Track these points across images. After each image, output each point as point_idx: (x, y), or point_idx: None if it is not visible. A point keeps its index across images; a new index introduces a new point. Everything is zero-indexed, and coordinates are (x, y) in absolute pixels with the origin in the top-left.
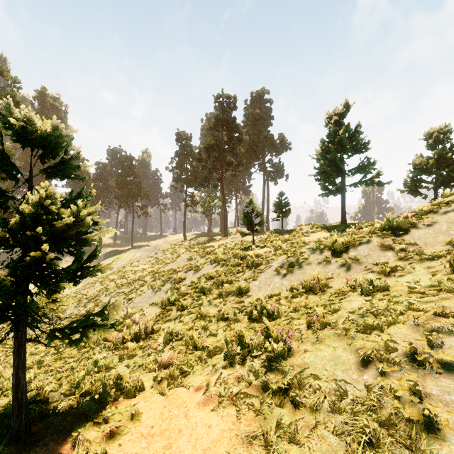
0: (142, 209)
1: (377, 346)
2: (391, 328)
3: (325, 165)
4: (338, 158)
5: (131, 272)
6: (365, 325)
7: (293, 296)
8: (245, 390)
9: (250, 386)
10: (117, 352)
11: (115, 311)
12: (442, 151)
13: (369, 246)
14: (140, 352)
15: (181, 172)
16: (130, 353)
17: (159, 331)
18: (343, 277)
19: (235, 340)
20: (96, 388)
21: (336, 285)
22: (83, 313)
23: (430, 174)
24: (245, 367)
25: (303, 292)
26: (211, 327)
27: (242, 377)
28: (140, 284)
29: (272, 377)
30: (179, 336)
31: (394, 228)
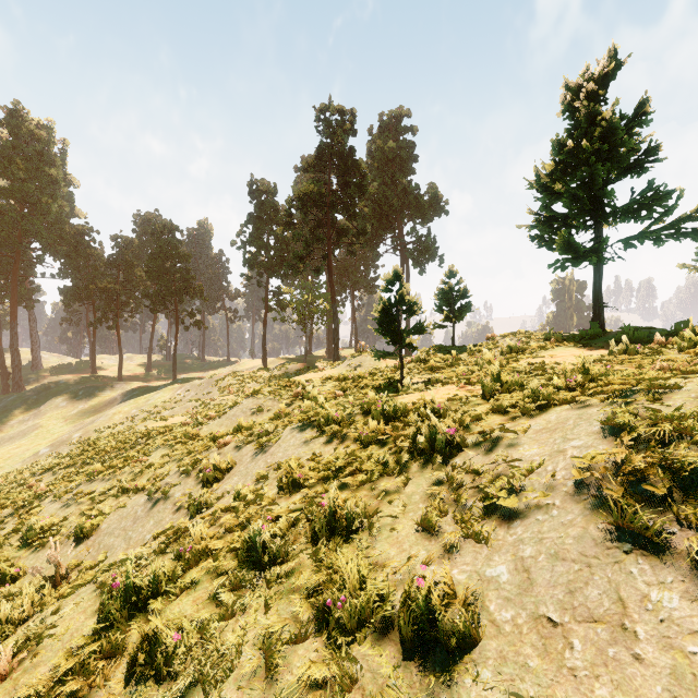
0: (192, 316)
1: None
2: None
3: (568, 195)
4: (602, 174)
5: (143, 433)
6: None
7: None
8: None
9: None
10: None
11: None
12: None
13: None
14: None
15: (257, 249)
16: None
17: None
18: None
19: None
20: None
21: None
22: None
23: None
24: None
25: None
26: None
27: None
28: (134, 471)
29: None
30: None
31: None
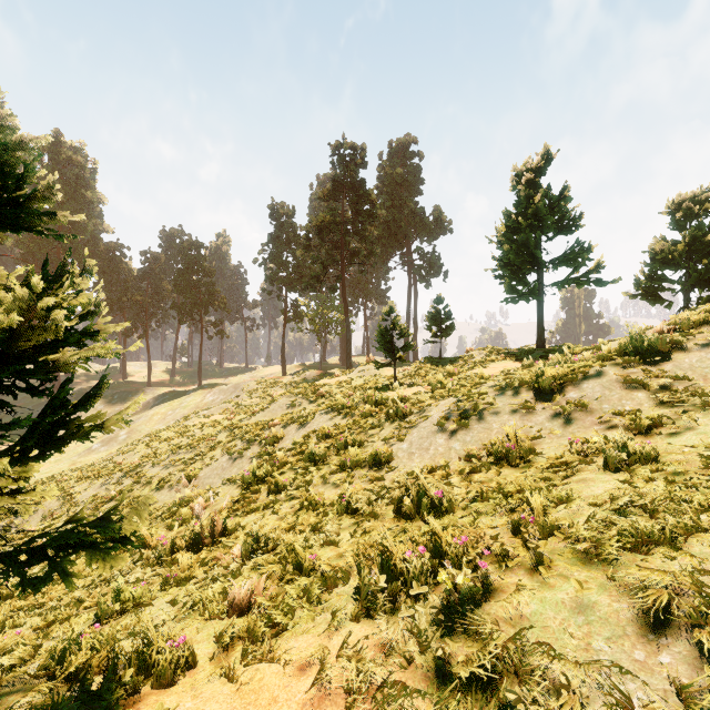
0: (215, 326)
1: (676, 585)
2: (693, 541)
3: (512, 252)
4: (533, 241)
5: (196, 426)
6: (637, 536)
7: (472, 471)
8: (401, 676)
9: (411, 666)
10: (160, 571)
11: (136, 510)
12: (697, 231)
13: (603, 382)
14: (199, 571)
15: (277, 266)
16: (182, 575)
17: (237, 531)
18: (560, 435)
19: (376, 560)
20: (101, 661)
21: (549, 450)
22: (113, 496)
23: (678, 269)
24: (398, 622)
25: (489, 463)
26: (327, 527)
27: (392, 645)
28: (209, 446)
29: (455, 648)
30: (270, 544)
31: (643, 351)
